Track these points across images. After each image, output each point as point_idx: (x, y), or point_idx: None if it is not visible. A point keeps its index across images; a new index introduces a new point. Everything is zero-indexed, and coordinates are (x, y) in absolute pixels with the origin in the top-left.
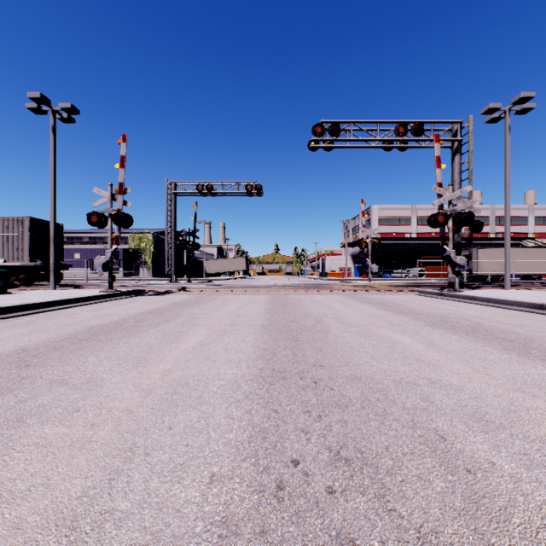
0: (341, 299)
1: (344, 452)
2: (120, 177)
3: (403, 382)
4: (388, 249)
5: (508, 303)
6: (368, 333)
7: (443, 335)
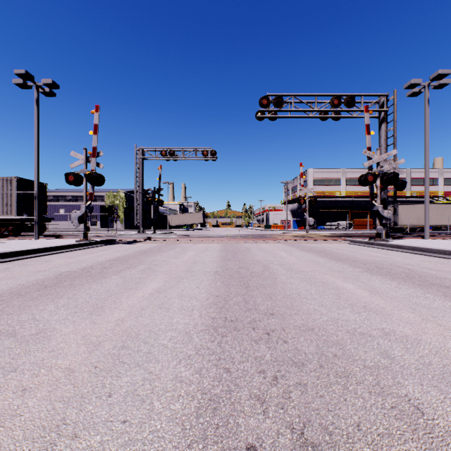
0: (284, 247)
1: (308, 433)
2: (94, 142)
3: (356, 333)
4: (321, 205)
5: (432, 251)
6: (313, 279)
7: (382, 282)
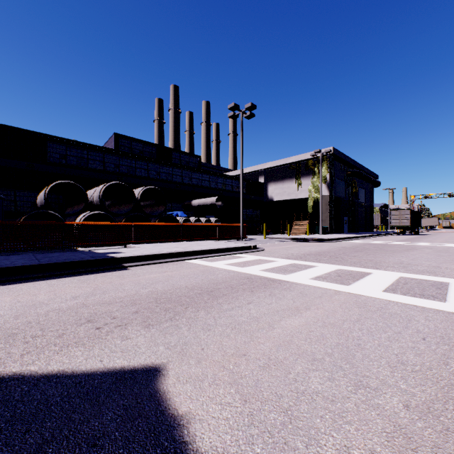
0: None
1: None
2: (413, 205)
3: None
4: None
5: None
6: None
7: None
